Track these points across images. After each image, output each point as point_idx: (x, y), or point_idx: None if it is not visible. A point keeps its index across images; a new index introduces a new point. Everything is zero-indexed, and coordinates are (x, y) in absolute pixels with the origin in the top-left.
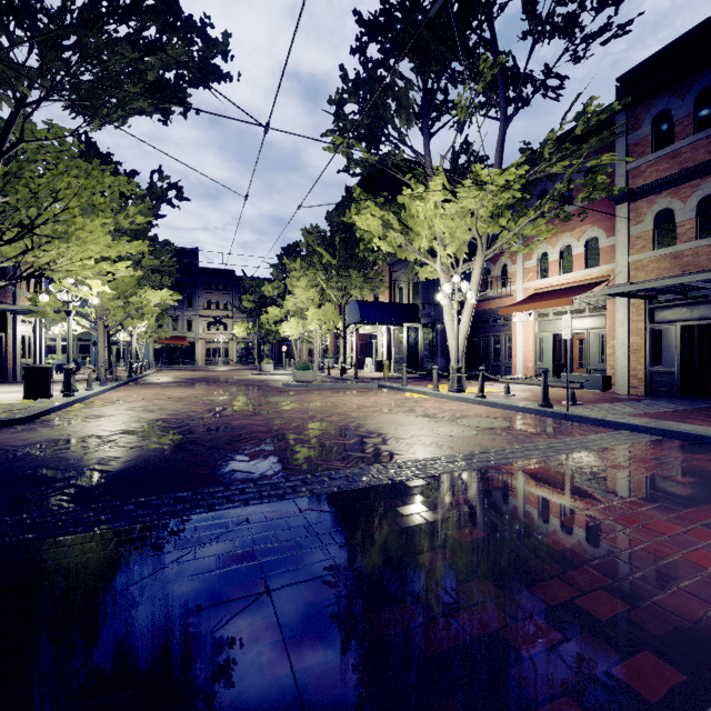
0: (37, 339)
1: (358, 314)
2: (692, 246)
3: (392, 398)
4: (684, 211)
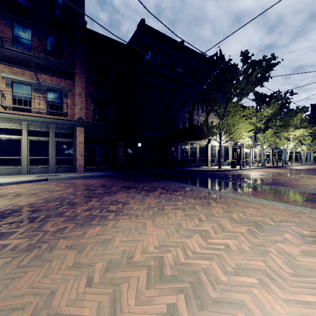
0: (250, 153)
1: None
2: None
3: None
4: None
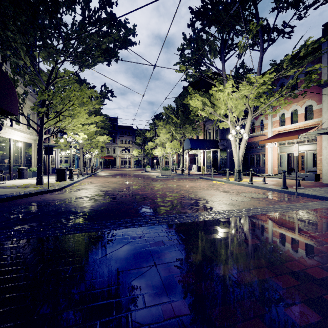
0: (56, 157)
1: (189, 145)
2: None
3: (207, 183)
4: None
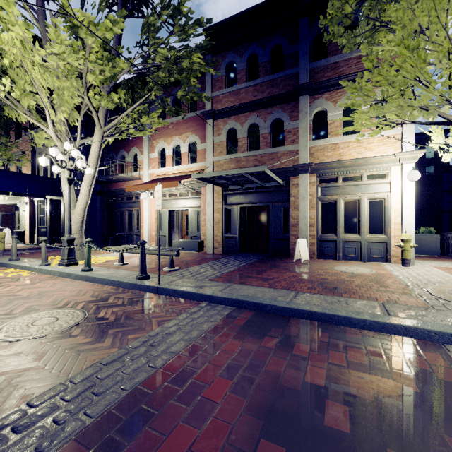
0: None
1: None
2: (246, 155)
3: None
4: (242, 131)
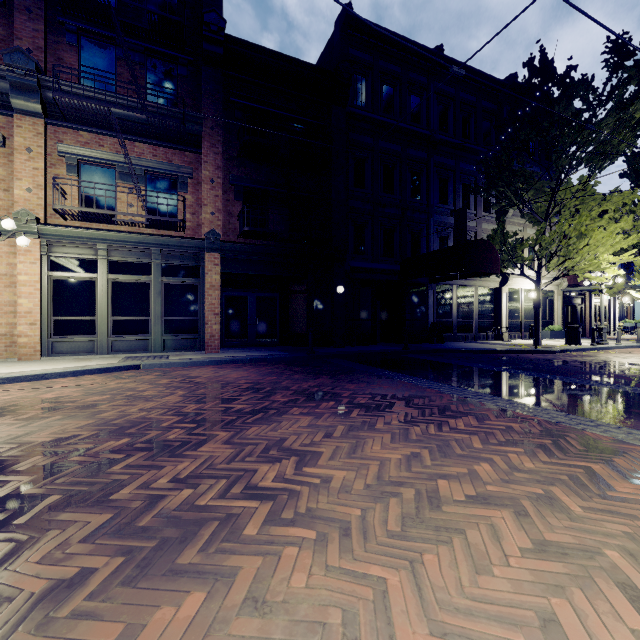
0: (610, 307)
1: None
2: None
3: None
4: None
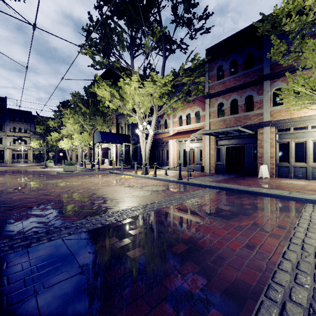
0: None
1: (100, 138)
2: (229, 117)
3: (115, 178)
4: (227, 104)
